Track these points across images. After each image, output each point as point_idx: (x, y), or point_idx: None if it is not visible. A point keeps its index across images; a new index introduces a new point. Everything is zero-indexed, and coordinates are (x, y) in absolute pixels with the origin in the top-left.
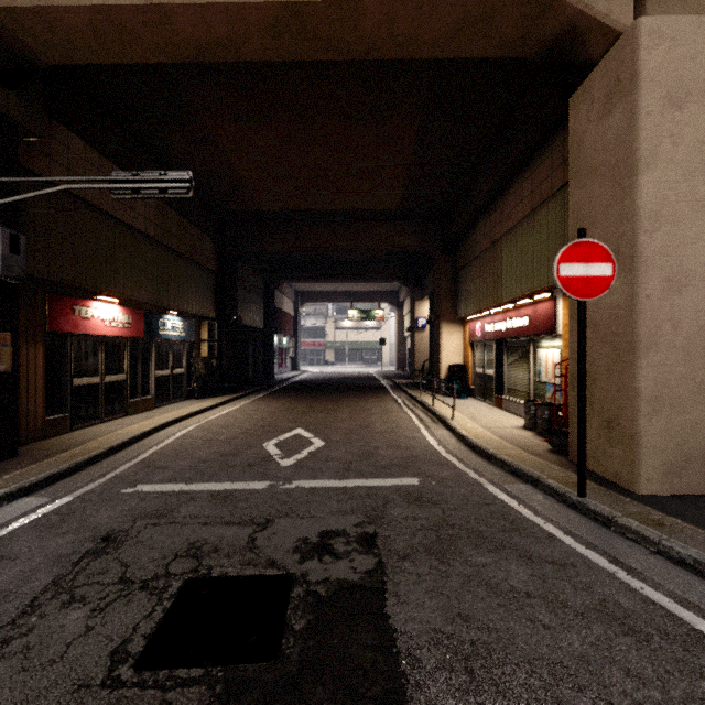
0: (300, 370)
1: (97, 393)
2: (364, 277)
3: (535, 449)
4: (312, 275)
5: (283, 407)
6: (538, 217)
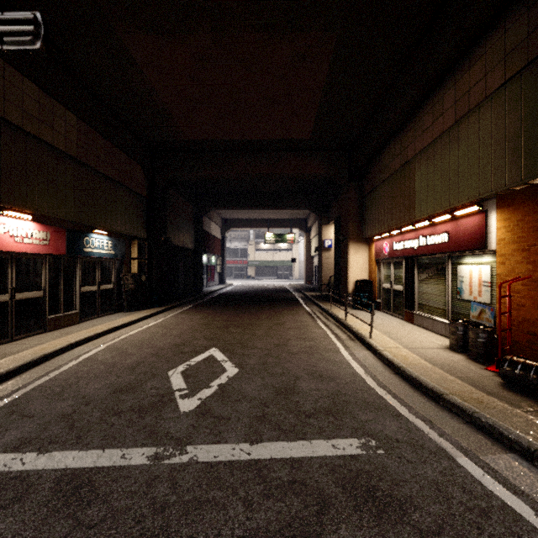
0: (226, 283)
1: (6, 311)
2: (278, 205)
3: (485, 384)
4: (235, 204)
5: (204, 320)
6: (464, 127)
